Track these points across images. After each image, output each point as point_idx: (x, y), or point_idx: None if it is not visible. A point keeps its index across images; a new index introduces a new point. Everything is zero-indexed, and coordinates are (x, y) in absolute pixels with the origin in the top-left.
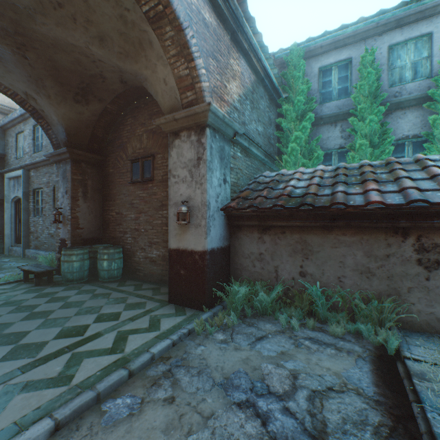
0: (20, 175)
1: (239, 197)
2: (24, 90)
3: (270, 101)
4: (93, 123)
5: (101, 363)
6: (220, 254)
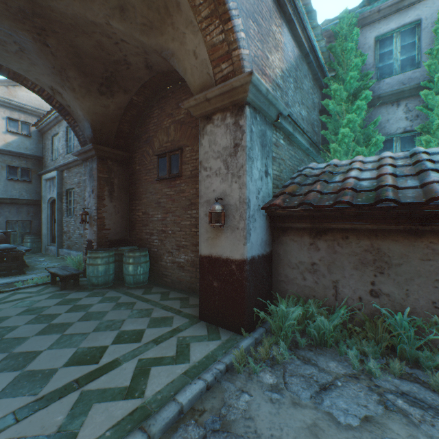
0: (55, 176)
1: (284, 193)
2: (50, 84)
3: (314, 81)
4: (118, 117)
5: (113, 414)
6: (261, 262)
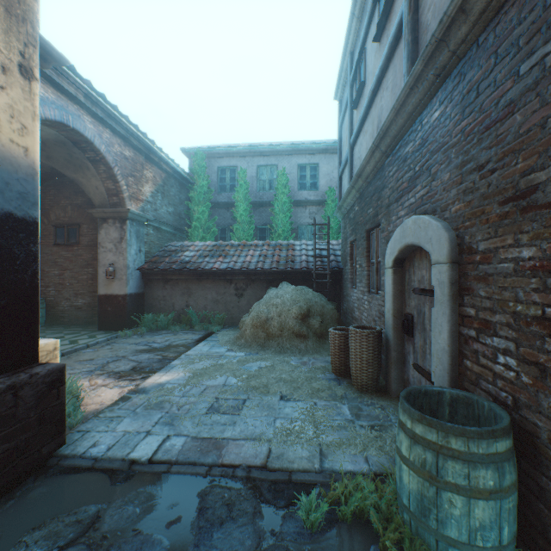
0: None
1: (151, 261)
2: None
3: (181, 186)
4: None
5: (69, 346)
6: (137, 297)
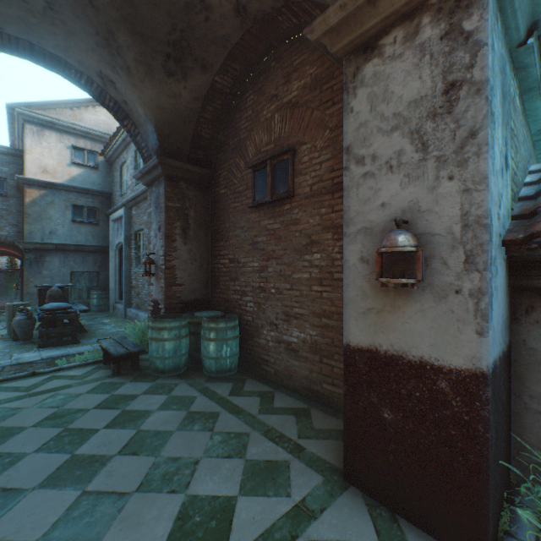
0: (123, 215)
1: None
2: (97, 69)
3: None
4: (194, 114)
5: None
6: (500, 372)
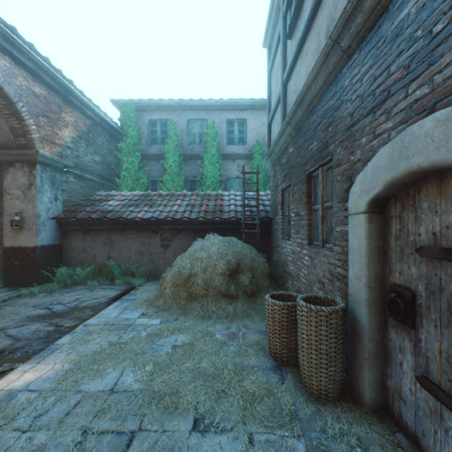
0: None
1: (69, 210)
2: None
3: (111, 136)
4: None
5: None
6: (51, 249)
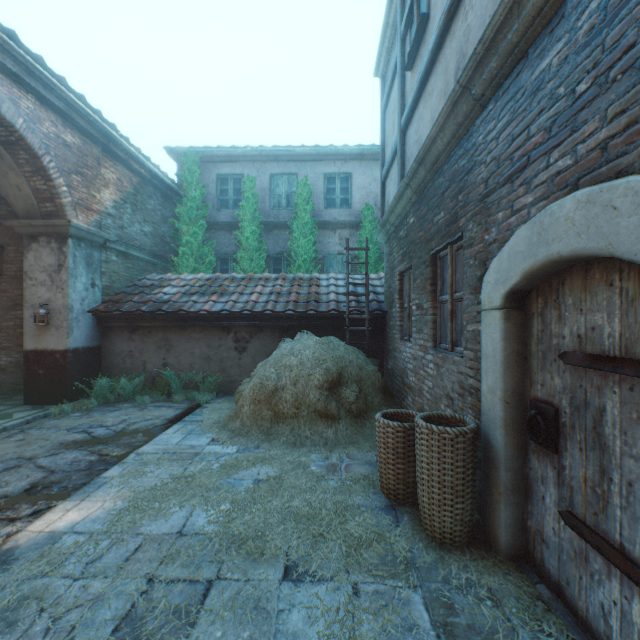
0: None
1: (111, 300)
2: None
3: (165, 198)
4: None
5: None
6: (87, 353)
